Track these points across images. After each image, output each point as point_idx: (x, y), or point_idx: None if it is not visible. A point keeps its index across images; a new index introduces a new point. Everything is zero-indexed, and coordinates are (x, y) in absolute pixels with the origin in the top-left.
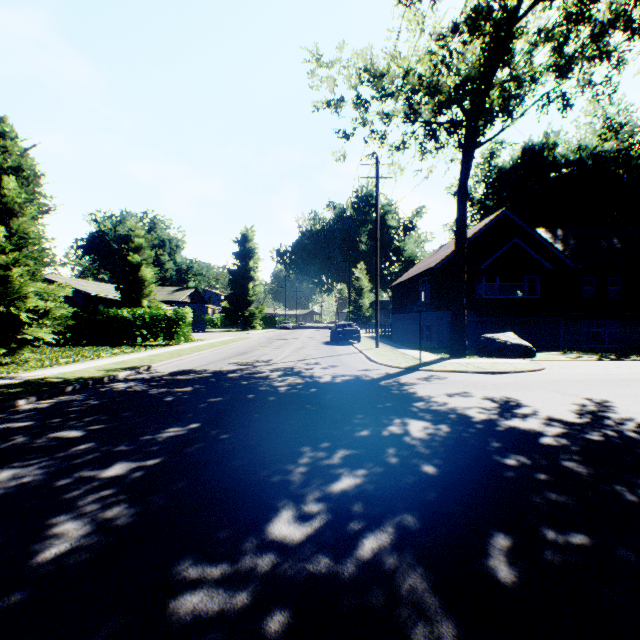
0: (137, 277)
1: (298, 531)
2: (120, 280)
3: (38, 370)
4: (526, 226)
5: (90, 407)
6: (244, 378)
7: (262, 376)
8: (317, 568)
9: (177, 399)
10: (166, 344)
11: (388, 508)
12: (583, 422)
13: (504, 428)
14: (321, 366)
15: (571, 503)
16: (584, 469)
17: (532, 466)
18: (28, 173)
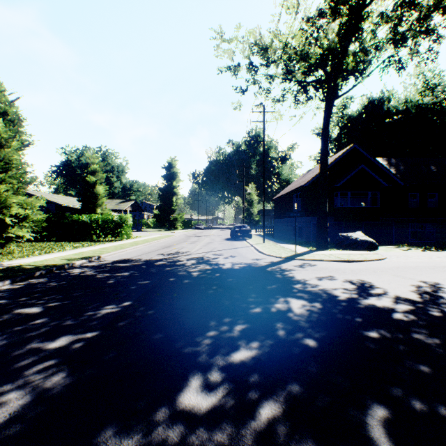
0: (93, 192)
1: (204, 401)
2: (81, 194)
3: (17, 259)
4: (369, 156)
5: (50, 288)
6: (167, 265)
7: (180, 264)
8: (220, 440)
9: (116, 282)
10: (113, 240)
11: (279, 378)
12: (423, 300)
13: (364, 305)
14: (224, 256)
15: (429, 373)
16: (433, 341)
17: (391, 338)
18: (13, 117)
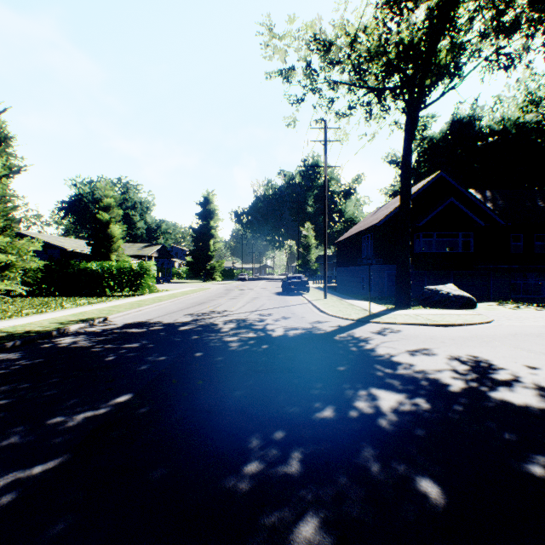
0: (106, 234)
1: None
2: (91, 236)
3: None
4: (460, 187)
5: (16, 370)
6: (196, 331)
7: (214, 329)
8: None
9: (117, 359)
10: (132, 294)
11: None
12: None
13: (495, 404)
14: (273, 318)
15: None
16: None
17: None
18: None
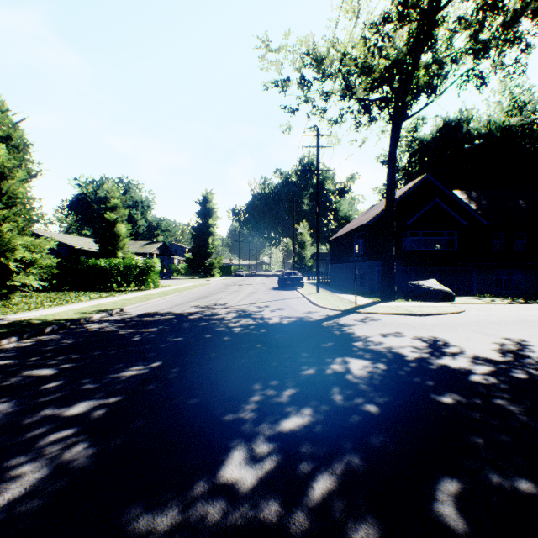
0: (113, 232)
1: (249, 474)
2: (98, 235)
3: (24, 312)
4: (445, 189)
5: (65, 346)
6: (203, 319)
7: (219, 318)
8: (268, 517)
9: (143, 339)
10: (137, 289)
11: (335, 449)
12: (506, 361)
13: (436, 366)
14: (270, 309)
15: (510, 443)
16: (516, 407)
17: (467, 404)
18: (18, 142)
